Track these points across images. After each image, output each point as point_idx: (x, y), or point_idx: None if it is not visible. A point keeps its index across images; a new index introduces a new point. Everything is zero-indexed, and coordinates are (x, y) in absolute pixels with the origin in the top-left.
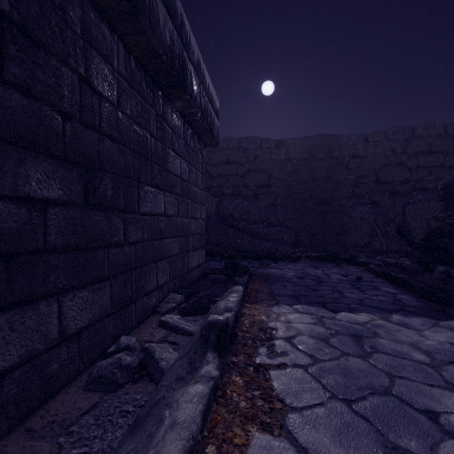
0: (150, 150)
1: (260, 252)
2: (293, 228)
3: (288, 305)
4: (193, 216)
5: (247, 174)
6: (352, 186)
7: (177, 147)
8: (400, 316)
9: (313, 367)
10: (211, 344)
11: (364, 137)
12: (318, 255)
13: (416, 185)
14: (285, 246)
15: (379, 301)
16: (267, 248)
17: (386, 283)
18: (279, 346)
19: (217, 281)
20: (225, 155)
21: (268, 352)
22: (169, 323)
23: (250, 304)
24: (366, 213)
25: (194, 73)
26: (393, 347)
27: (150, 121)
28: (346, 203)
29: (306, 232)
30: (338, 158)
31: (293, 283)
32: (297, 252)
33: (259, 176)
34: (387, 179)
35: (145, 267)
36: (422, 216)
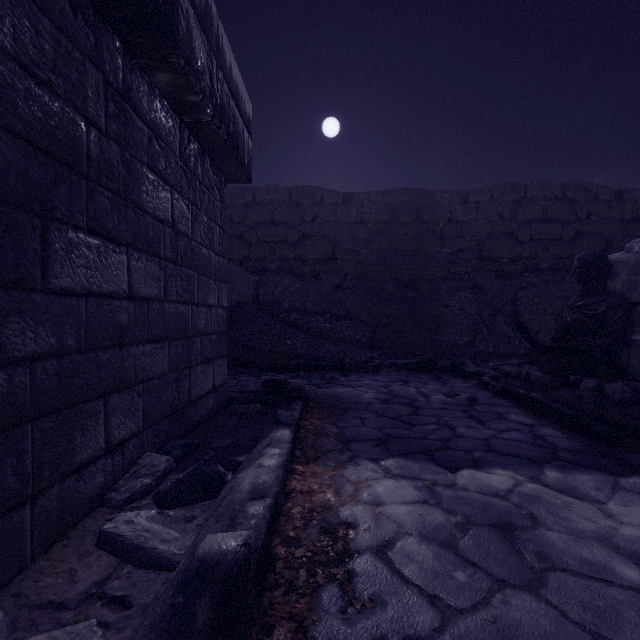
0: (87, 153)
1: (321, 359)
2: (368, 322)
3: (372, 461)
4: (202, 302)
5: (302, 241)
6: (448, 264)
7: (165, 167)
8: (557, 471)
9: (443, 638)
10: (197, 634)
11: (464, 196)
12: (407, 362)
13: (528, 264)
14: (358, 349)
15: (514, 442)
16: (331, 353)
17: (513, 406)
18: (364, 577)
19: (247, 415)
20: (268, 212)
21: (343, 603)
22: (120, 540)
23: (304, 465)
24: (467, 300)
25: (197, 24)
26: (575, 551)
27: (87, 91)
28: (440, 287)
29: (387, 327)
30: (429, 223)
31: (375, 412)
32: (376, 357)
33: (319, 246)
34: (493, 254)
35: (70, 412)
36: (538, 306)
